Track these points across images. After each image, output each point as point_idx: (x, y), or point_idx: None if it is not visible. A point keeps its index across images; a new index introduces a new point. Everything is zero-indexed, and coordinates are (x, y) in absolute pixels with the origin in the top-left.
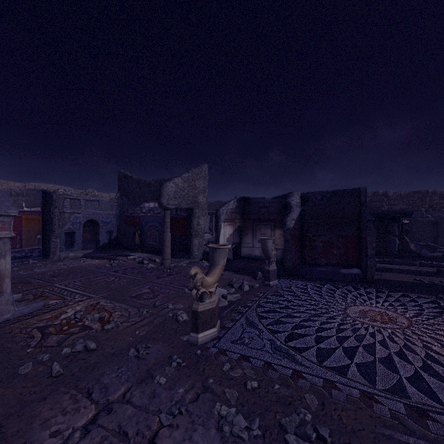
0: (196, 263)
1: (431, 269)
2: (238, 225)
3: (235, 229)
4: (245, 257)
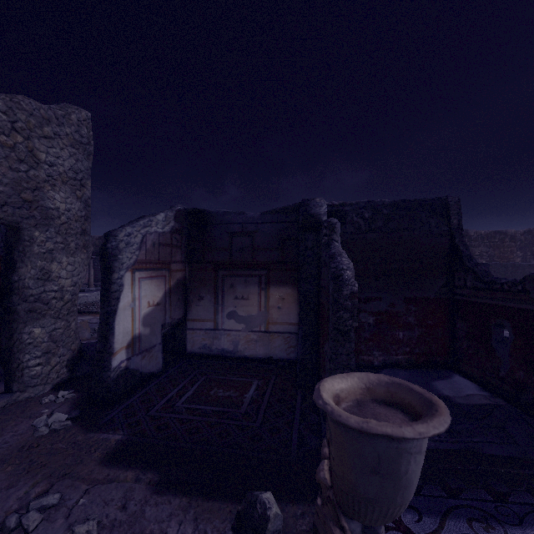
0: (21, 418)
1: None
2: (178, 276)
3: (170, 289)
4: (196, 353)
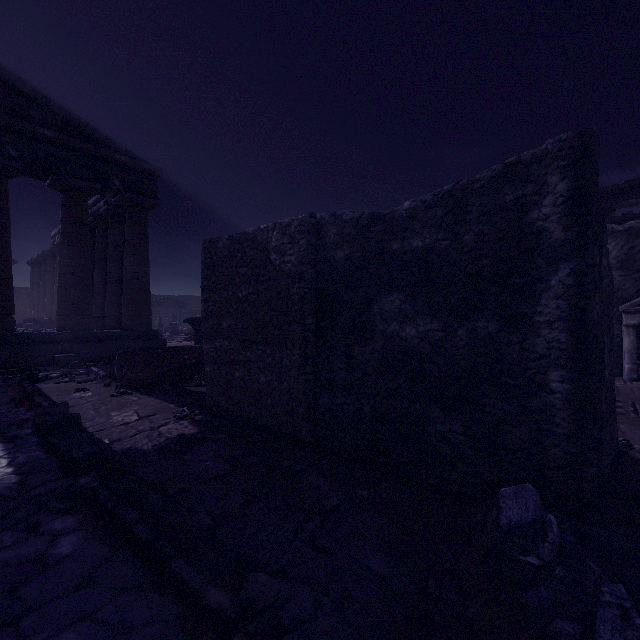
0: None
1: (123, 398)
2: None
3: None
4: None
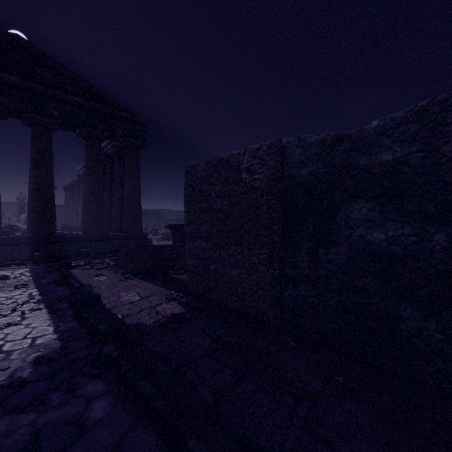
0: None
1: (127, 282)
2: None
3: None
4: None
